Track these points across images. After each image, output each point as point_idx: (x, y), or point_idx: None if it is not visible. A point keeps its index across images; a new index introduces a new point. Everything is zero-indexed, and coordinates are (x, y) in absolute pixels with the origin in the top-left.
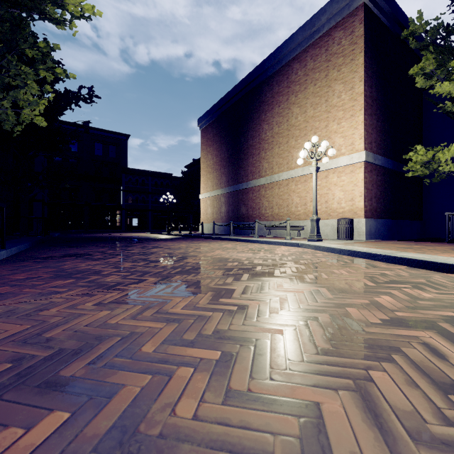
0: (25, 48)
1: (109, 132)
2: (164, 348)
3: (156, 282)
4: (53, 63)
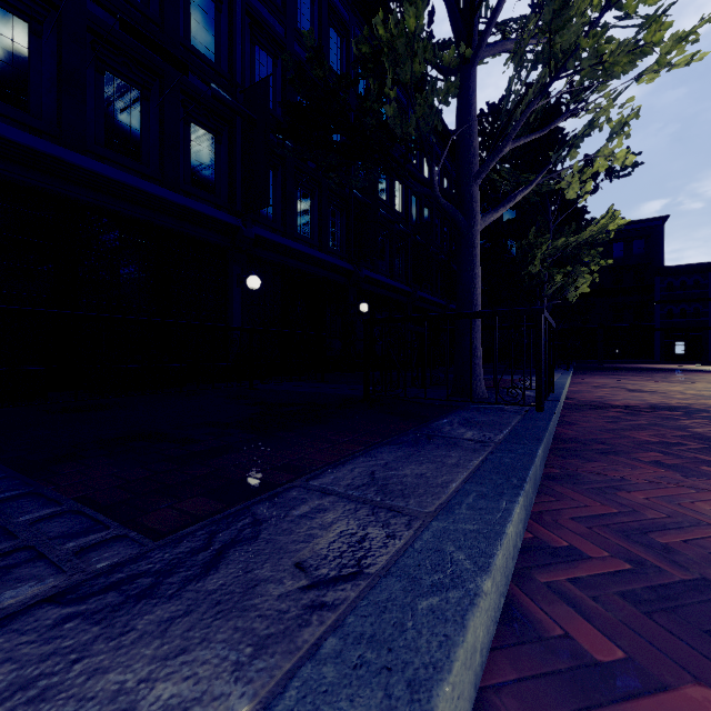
0: (584, 258)
1: (633, 223)
2: (652, 385)
3: (660, 382)
4: (578, 210)
